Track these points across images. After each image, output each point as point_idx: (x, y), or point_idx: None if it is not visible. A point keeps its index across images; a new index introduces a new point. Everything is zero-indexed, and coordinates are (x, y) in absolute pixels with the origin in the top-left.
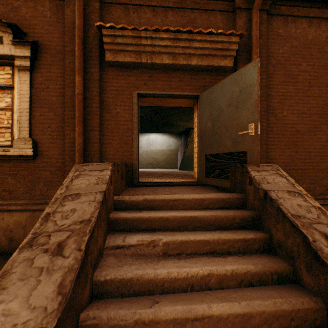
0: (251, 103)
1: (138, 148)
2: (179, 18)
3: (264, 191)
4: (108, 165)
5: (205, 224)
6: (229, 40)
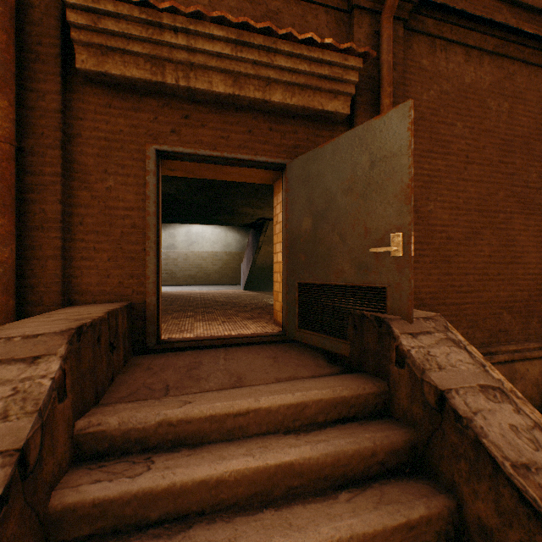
0: (395, 191)
1: (159, 269)
2: (247, 4)
3: (437, 391)
4: (58, 340)
5: (313, 478)
6: (344, 61)
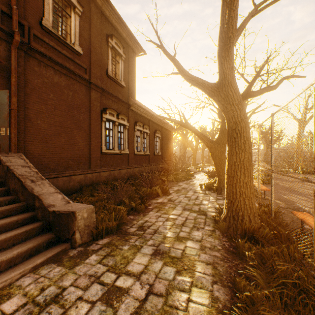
0: (3, 115)
1: None
2: None
3: (7, 166)
4: None
5: None
6: None
